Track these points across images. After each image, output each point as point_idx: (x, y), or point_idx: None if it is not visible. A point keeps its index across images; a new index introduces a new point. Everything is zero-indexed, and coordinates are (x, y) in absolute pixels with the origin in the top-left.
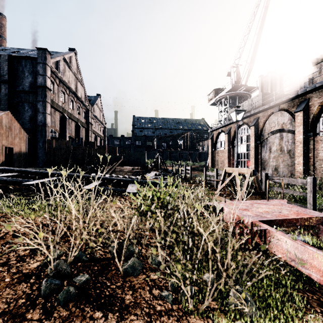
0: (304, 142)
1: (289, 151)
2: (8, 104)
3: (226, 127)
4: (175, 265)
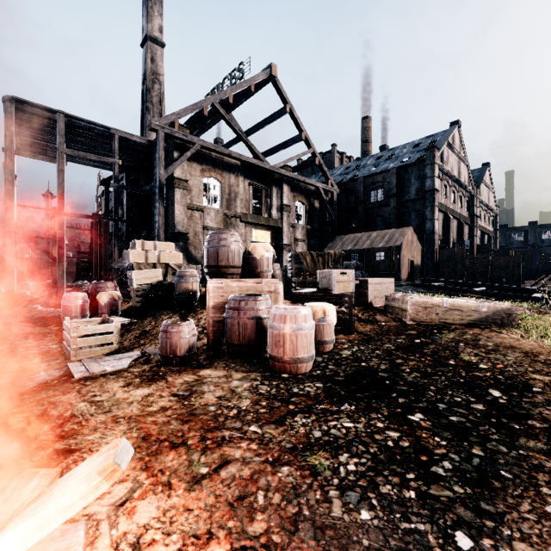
0: None
1: None
2: (396, 216)
3: None
4: None
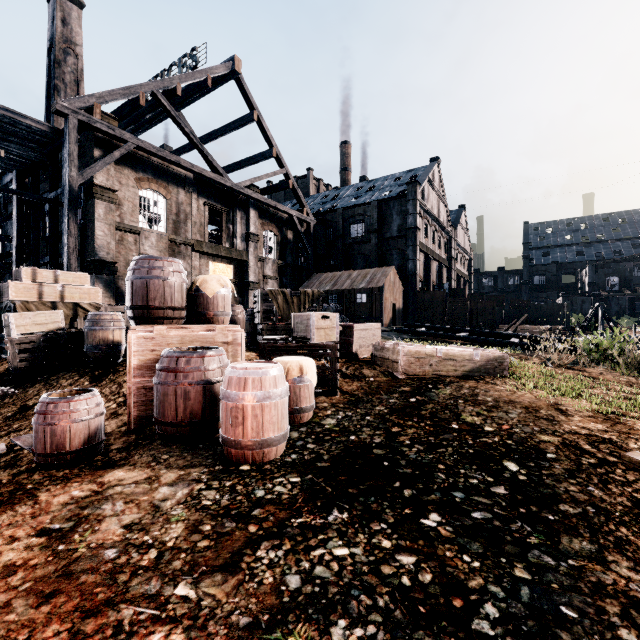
0: None
1: None
2: (377, 254)
3: None
4: (617, 372)
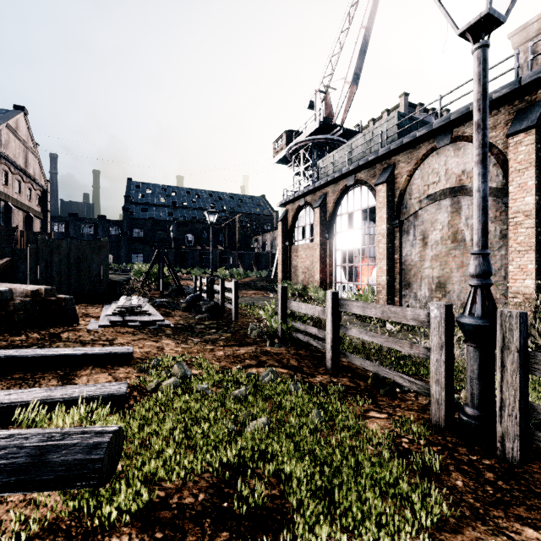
0: (538, 212)
1: None
2: None
3: (315, 195)
4: None
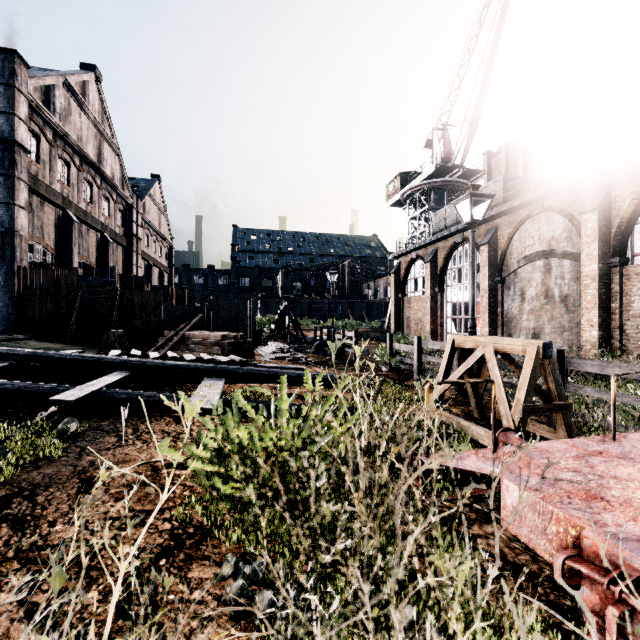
0: (601, 277)
1: (565, 297)
2: None
3: (427, 249)
4: None
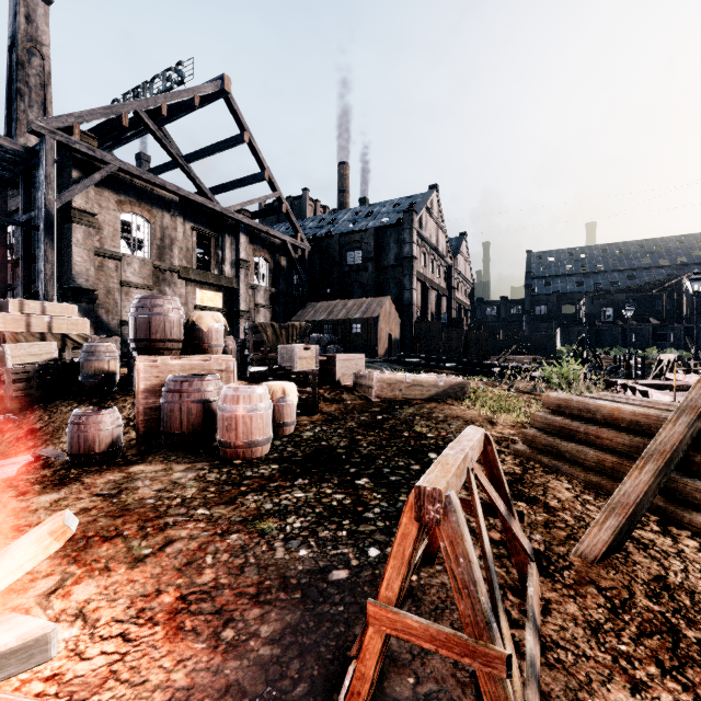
0: None
1: None
2: (374, 283)
3: None
4: None
